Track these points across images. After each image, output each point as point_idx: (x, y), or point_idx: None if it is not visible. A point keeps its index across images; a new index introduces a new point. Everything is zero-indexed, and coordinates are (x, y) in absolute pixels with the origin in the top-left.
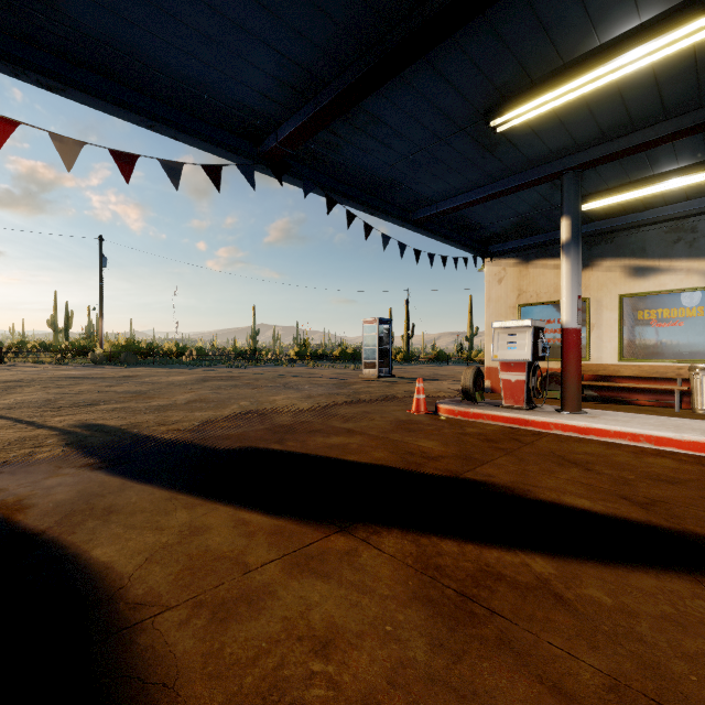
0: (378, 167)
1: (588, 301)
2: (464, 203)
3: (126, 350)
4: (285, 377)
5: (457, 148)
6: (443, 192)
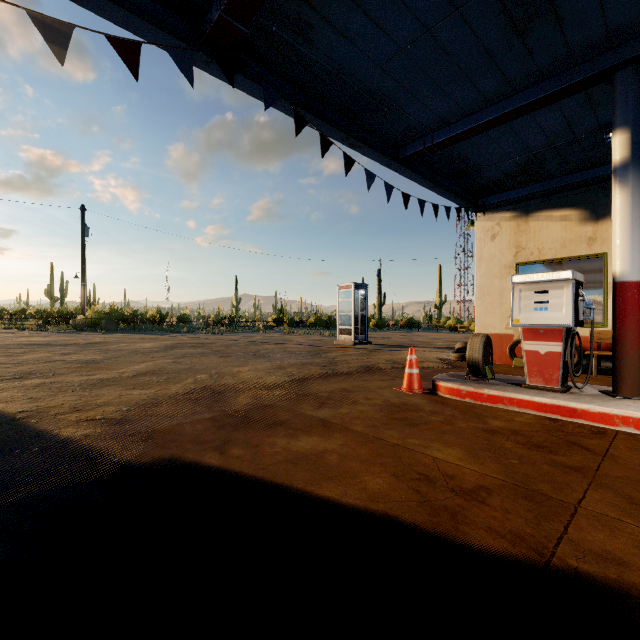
0: (363, 71)
1: (606, 256)
2: (468, 128)
3: (109, 317)
4: (259, 343)
5: (476, 28)
6: (442, 114)
